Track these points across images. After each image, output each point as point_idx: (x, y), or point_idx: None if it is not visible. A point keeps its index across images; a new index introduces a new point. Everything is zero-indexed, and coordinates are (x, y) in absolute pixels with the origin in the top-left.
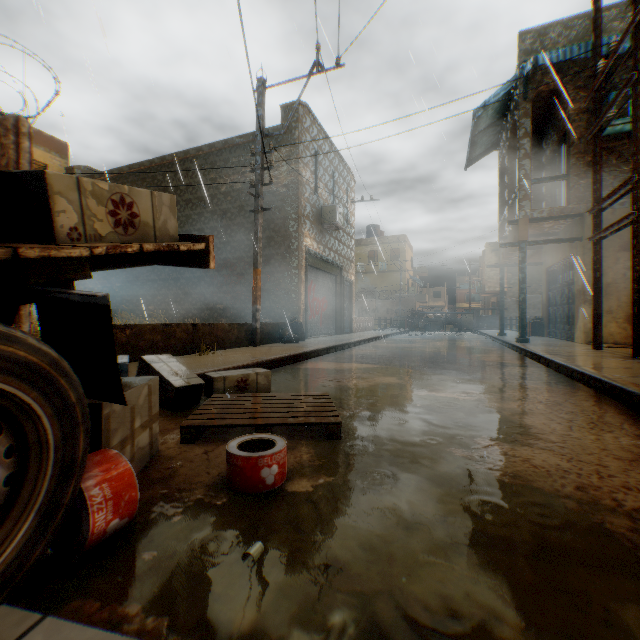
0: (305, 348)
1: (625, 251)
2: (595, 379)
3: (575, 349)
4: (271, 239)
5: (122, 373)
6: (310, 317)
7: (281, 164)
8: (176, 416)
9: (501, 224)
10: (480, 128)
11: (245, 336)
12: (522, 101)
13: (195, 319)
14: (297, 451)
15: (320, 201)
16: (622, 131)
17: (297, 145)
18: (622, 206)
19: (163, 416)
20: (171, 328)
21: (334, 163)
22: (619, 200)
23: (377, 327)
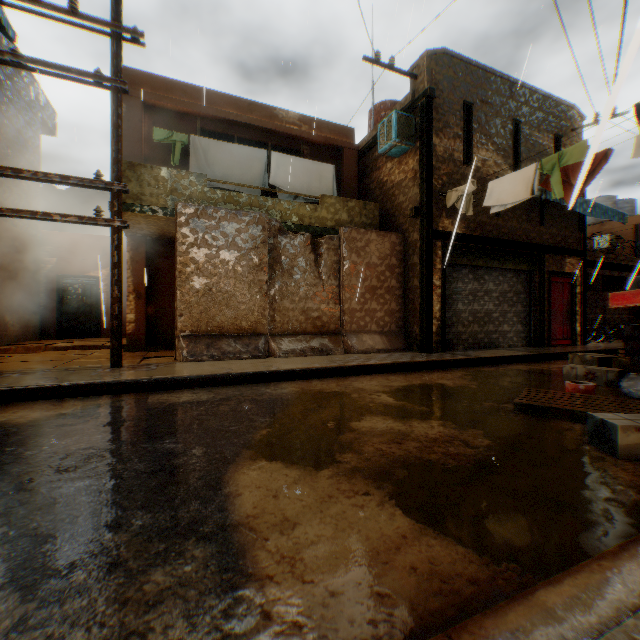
0: None
1: None
2: (286, 372)
3: None
4: None
5: None
6: None
7: None
8: None
9: None
10: None
11: None
12: None
13: None
14: None
15: None
16: None
17: None
18: None
19: None
20: None
21: None
22: None
23: None
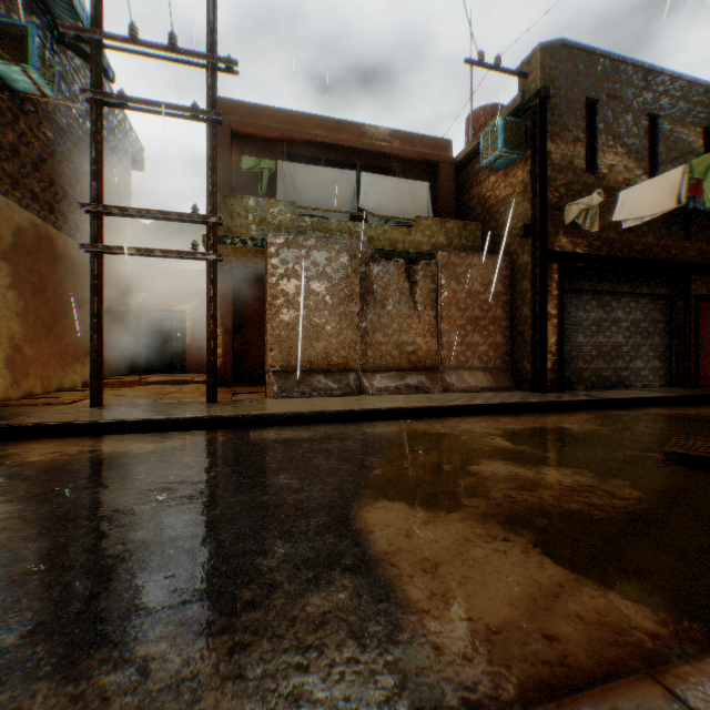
0: None
1: (9, 262)
2: (384, 411)
3: (103, 409)
4: None
5: None
6: None
7: None
8: None
9: None
10: None
11: None
12: None
13: None
14: None
15: None
16: (12, 83)
17: None
18: (7, 194)
19: None
20: None
21: None
22: (5, 182)
23: None
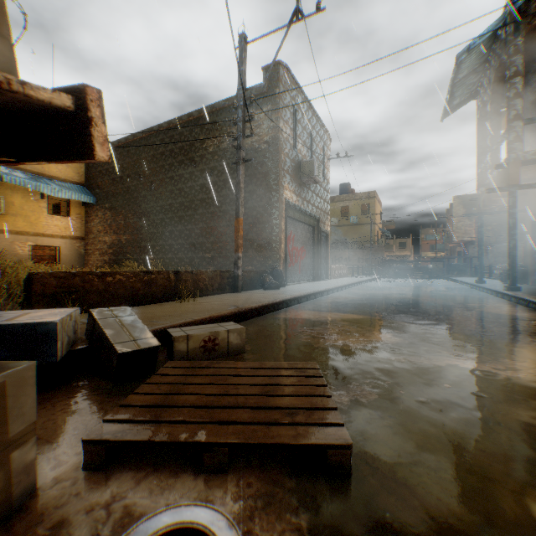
0: (285, 295)
1: None
2: None
3: None
4: (253, 192)
5: (50, 334)
6: (289, 265)
7: (262, 122)
8: (115, 394)
9: (479, 172)
10: (460, 75)
11: (227, 283)
12: (512, 38)
13: (187, 267)
14: (273, 514)
15: (299, 157)
16: None
17: (277, 103)
18: None
19: (99, 393)
20: (152, 275)
21: (312, 122)
22: None
23: (349, 274)
